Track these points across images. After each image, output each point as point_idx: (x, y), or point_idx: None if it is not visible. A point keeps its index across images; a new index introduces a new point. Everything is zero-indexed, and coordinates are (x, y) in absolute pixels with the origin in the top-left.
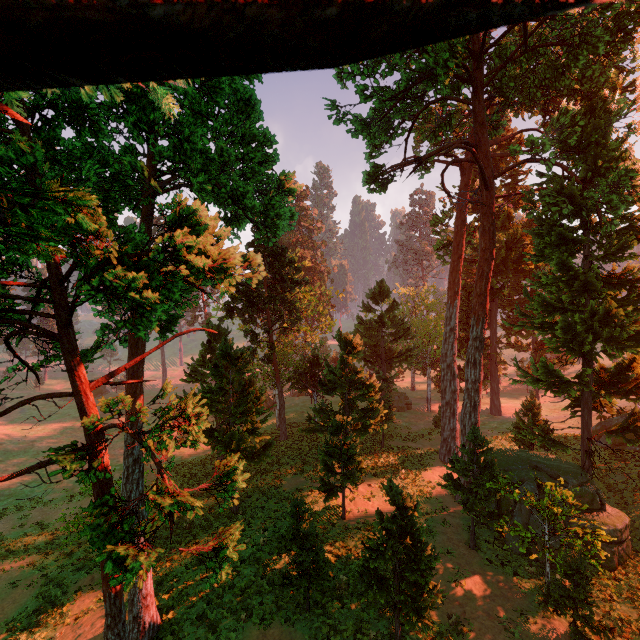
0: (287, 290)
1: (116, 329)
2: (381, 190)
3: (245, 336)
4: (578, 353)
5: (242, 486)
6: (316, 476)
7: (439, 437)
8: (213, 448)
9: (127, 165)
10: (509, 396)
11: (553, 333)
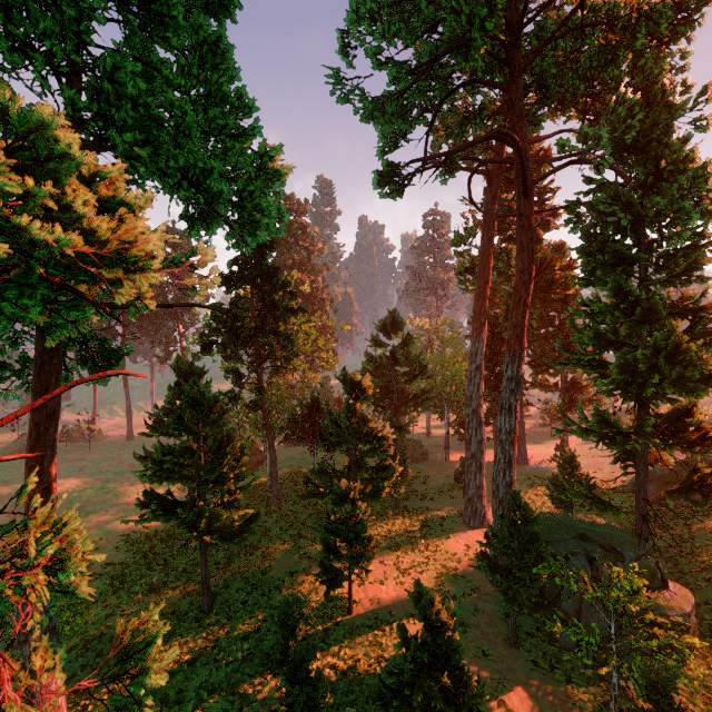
0: (280, 320)
1: (21, 370)
2: (396, 195)
3: (225, 377)
4: (634, 397)
5: (159, 682)
6: (315, 553)
7: (461, 494)
8: (178, 525)
9: None
10: (533, 441)
11: (600, 372)
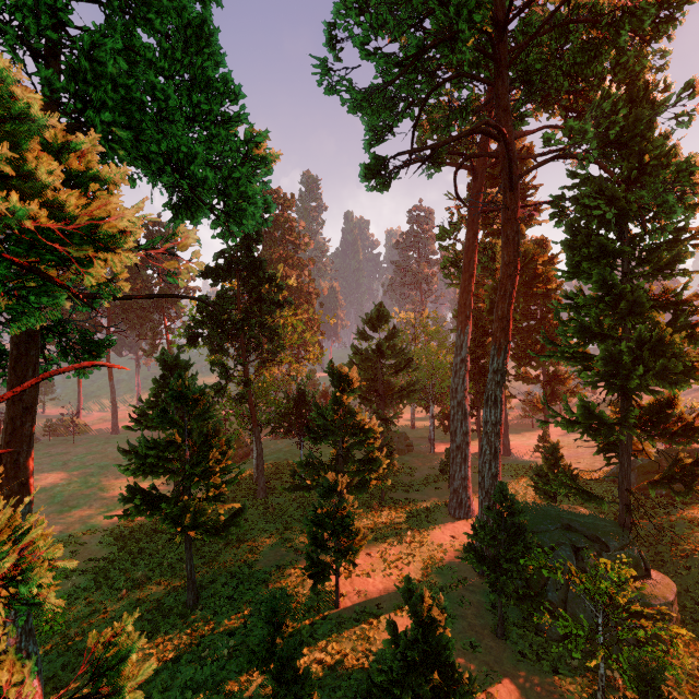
0: (266, 312)
1: None
2: (383, 188)
3: (211, 370)
4: (618, 389)
5: None
6: (302, 546)
7: (446, 485)
8: (163, 520)
9: None
10: (515, 432)
11: (583, 364)
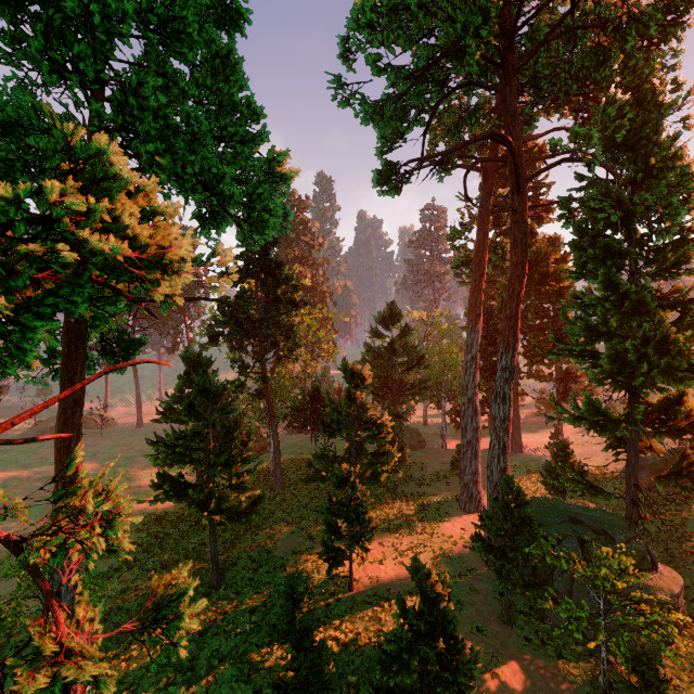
0: (283, 312)
1: (48, 359)
2: (394, 193)
3: (232, 366)
4: (625, 386)
5: (192, 626)
6: (317, 534)
7: (457, 480)
8: (189, 506)
9: (27, 111)
10: (528, 430)
11: (592, 362)
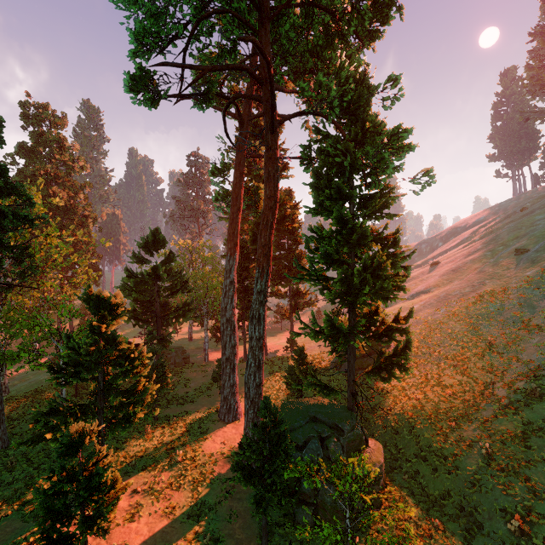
0: (9, 229)
1: None
2: (152, 105)
3: None
4: (348, 303)
5: None
6: None
7: (218, 390)
8: None
9: None
10: (270, 335)
11: (323, 284)
